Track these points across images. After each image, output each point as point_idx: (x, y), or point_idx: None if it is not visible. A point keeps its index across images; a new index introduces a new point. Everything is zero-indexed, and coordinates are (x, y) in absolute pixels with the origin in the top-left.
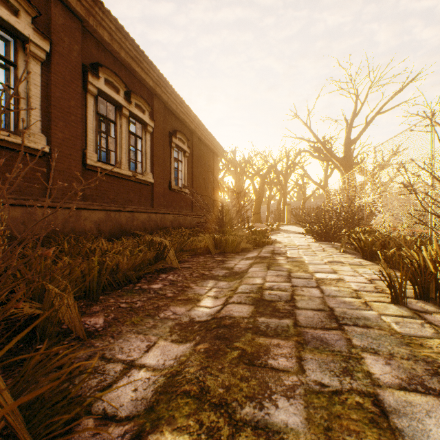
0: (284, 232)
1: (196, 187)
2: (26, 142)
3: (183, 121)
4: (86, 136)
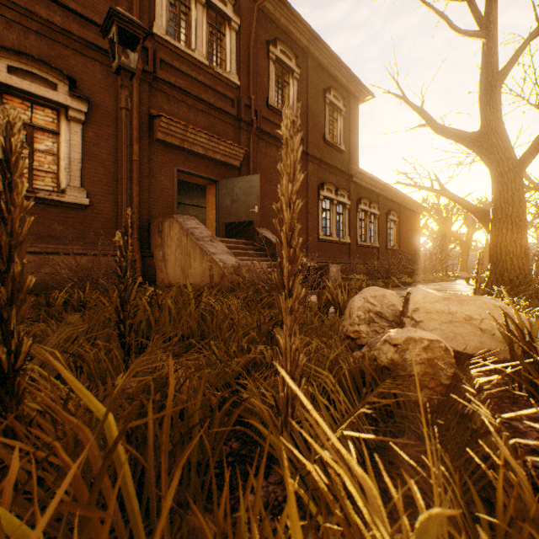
0: None
1: (402, 244)
2: (346, 241)
3: (393, 201)
4: (356, 231)
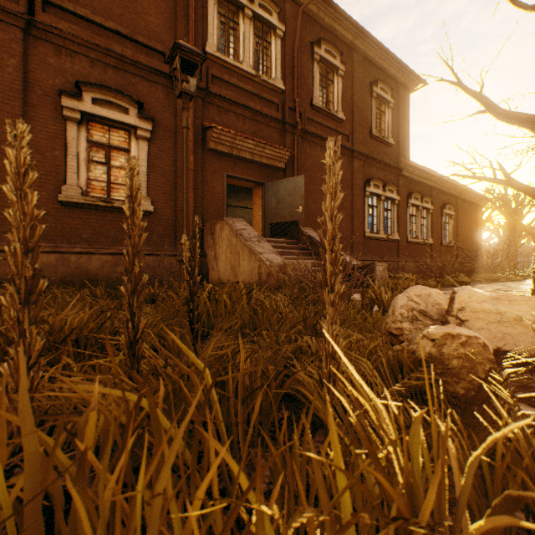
0: None
1: (460, 240)
2: (394, 238)
3: (449, 194)
4: (406, 228)
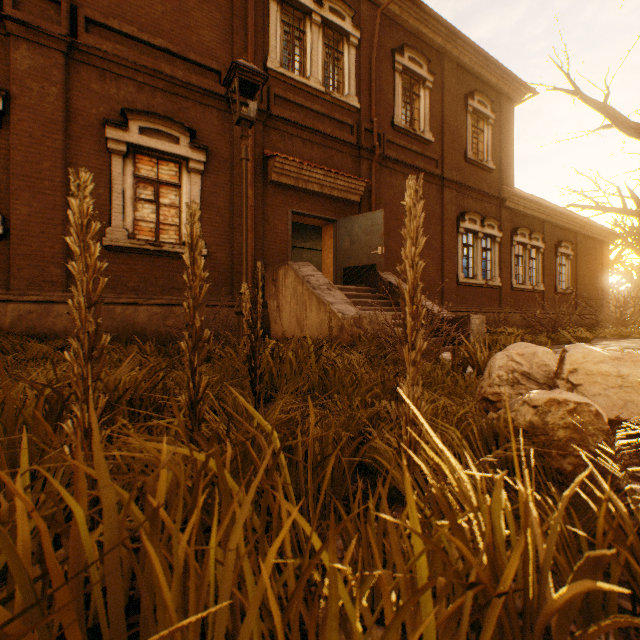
0: None
1: (580, 286)
2: (495, 284)
3: (566, 228)
4: (510, 271)
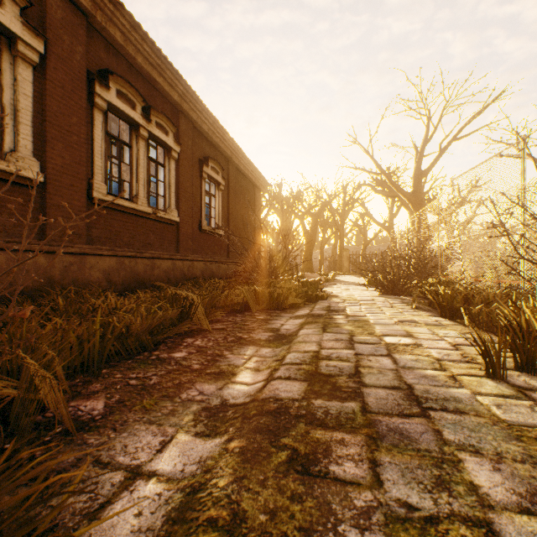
0: (342, 283)
1: (233, 228)
2: (13, 168)
3: (216, 146)
4: (92, 162)
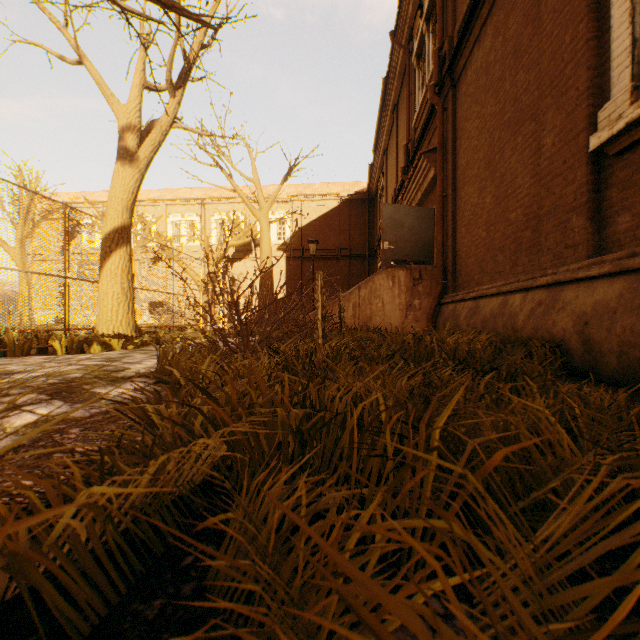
0: None
1: None
2: None
3: None
4: None
